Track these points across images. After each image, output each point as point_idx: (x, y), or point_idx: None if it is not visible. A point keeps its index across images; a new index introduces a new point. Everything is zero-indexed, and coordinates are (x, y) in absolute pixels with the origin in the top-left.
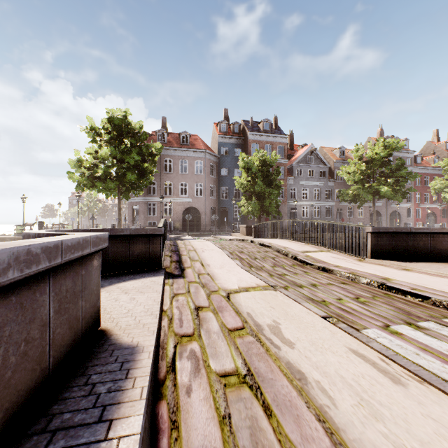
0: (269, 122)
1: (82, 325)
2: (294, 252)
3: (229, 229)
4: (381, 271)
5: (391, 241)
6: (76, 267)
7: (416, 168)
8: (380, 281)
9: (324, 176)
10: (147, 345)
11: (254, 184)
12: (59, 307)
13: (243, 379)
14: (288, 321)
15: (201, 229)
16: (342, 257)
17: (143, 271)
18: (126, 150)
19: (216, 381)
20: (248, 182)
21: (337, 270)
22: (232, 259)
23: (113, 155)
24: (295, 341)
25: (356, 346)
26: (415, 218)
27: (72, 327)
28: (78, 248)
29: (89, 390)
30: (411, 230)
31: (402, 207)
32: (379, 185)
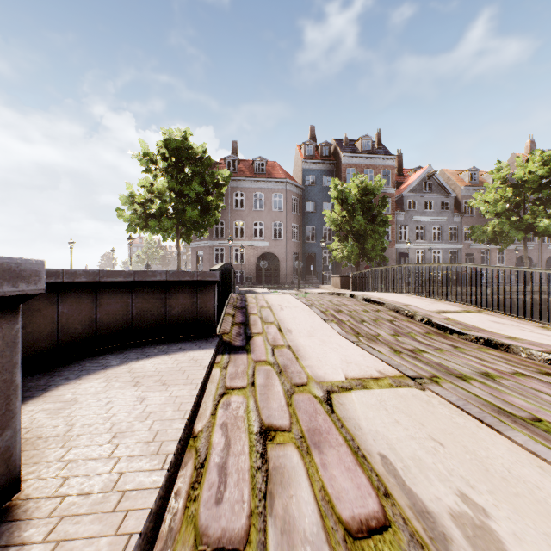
0: (370, 139)
1: None
2: (423, 312)
3: (317, 280)
4: None
5: None
6: None
7: None
8: None
9: (447, 208)
10: None
11: (351, 220)
12: None
13: None
14: (507, 503)
15: (280, 281)
16: (509, 321)
17: (185, 340)
18: (186, 180)
19: None
20: (343, 217)
21: (519, 346)
22: (326, 321)
23: (169, 186)
24: None
25: None
26: None
27: None
28: None
29: None
30: None
31: None
32: (534, 218)
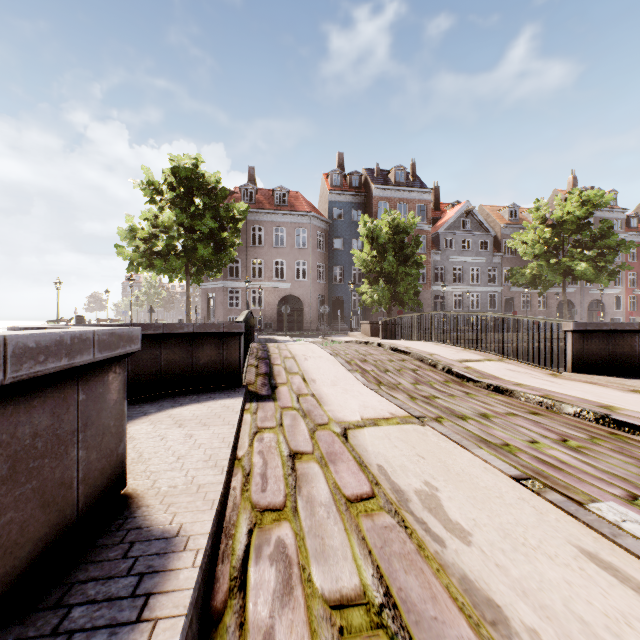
0: (404, 170)
1: (78, 494)
2: (446, 361)
3: (345, 327)
4: (595, 394)
5: (606, 344)
6: (63, 389)
7: (629, 235)
8: (598, 410)
9: (486, 248)
10: (196, 533)
11: (382, 261)
12: (12, 470)
13: (378, 618)
14: (452, 485)
15: (304, 328)
16: (524, 369)
17: (212, 390)
18: (197, 214)
19: (324, 620)
20: (373, 258)
21: (520, 391)
22: (349, 371)
23: (178, 220)
24: (470, 529)
25: (592, 543)
26: (628, 311)
27: (51, 503)
28: (57, 353)
29: None
30: None
31: (608, 294)
32: (572, 261)
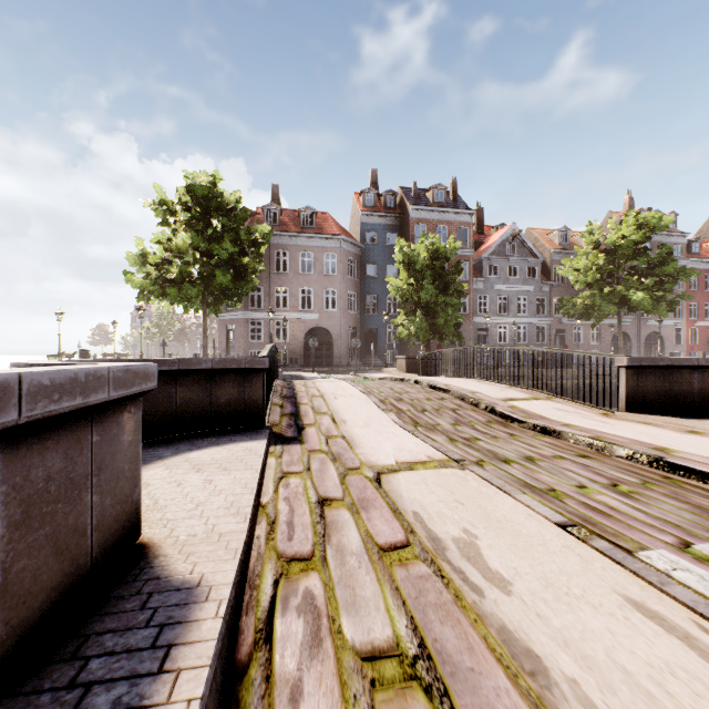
0: (444, 189)
1: (92, 542)
2: (489, 400)
3: (379, 362)
4: (650, 436)
5: (662, 381)
6: (76, 429)
7: (690, 261)
8: (652, 453)
9: (534, 275)
10: (218, 583)
11: (419, 289)
12: (25, 514)
13: (412, 669)
14: (493, 532)
15: (333, 363)
16: (574, 409)
17: (233, 432)
18: (215, 237)
19: (354, 672)
20: (410, 286)
21: (568, 432)
22: (383, 411)
23: (194, 244)
24: (510, 578)
25: (639, 591)
26: (689, 345)
27: (64, 551)
28: (72, 391)
29: (71, 706)
30: (700, 363)
31: (667, 326)
32: (628, 290)
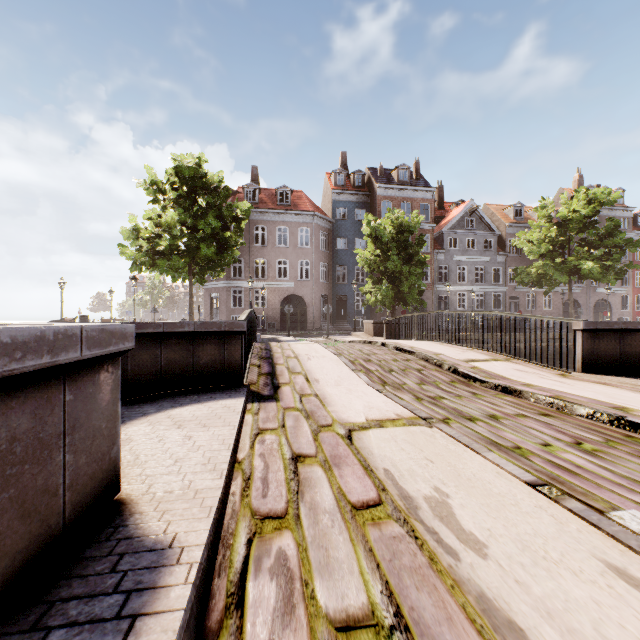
0: (408, 169)
1: (65, 502)
2: (452, 361)
3: (349, 326)
4: (608, 395)
5: (617, 344)
6: (46, 388)
7: (636, 233)
8: (612, 412)
9: (491, 247)
10: (190, 544)
11: (385, 260)
12: None
13: None
14: (464, 491)
15: (307, 327)
16: (532, 369)
17: (213, 390)
18: (200, 213)
19: None
20: (377, 257)
21: (529, 392)
22: (353, 371)
23: (181, 220)
24: (485, 540)
25: (619, 557)
26: (635, 311)
27: (32, 513)
28: (37, 350)
29: None
30: None
31: (614, 294)
32: (578, 260)
